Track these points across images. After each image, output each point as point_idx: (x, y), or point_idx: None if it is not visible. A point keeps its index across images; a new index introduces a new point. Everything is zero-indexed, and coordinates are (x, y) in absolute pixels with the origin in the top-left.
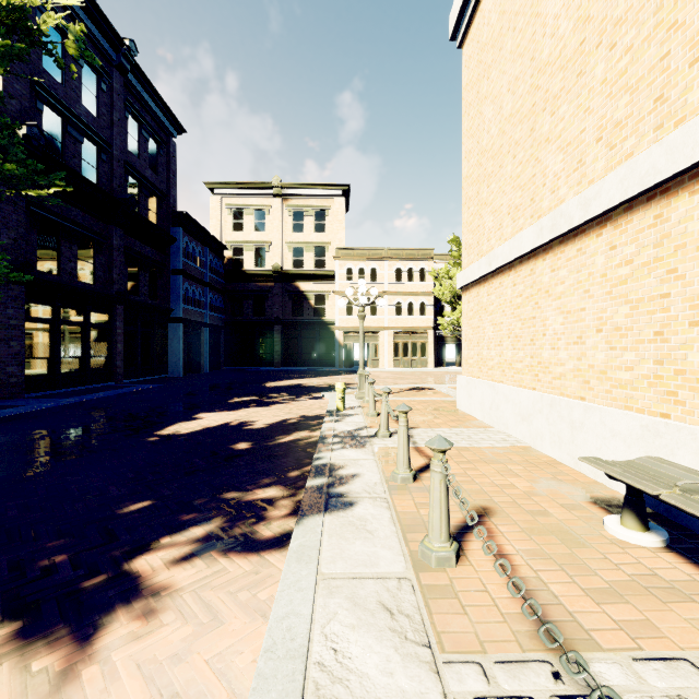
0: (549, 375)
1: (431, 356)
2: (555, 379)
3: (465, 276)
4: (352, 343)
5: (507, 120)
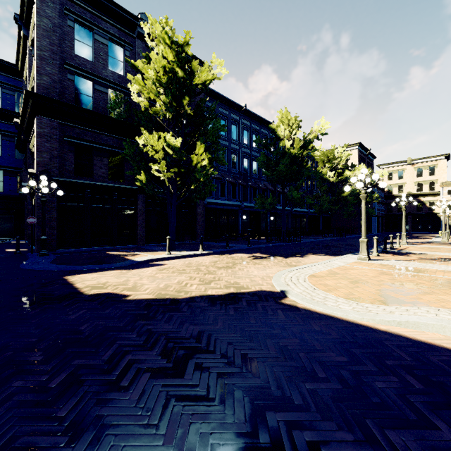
0: None
1: None
2: None
3: None
4: (450, 222)
5: None
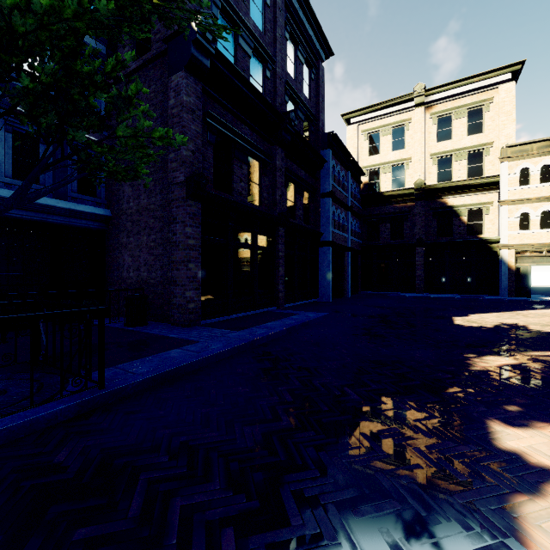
0: None
1: None
2: None
3: None
4: (528, 265)
5: None
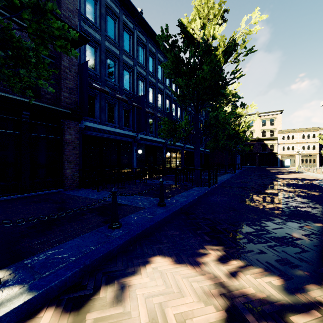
0: None
1: (318, 163)
2: None
3: None
4: (284, 159)
5: None
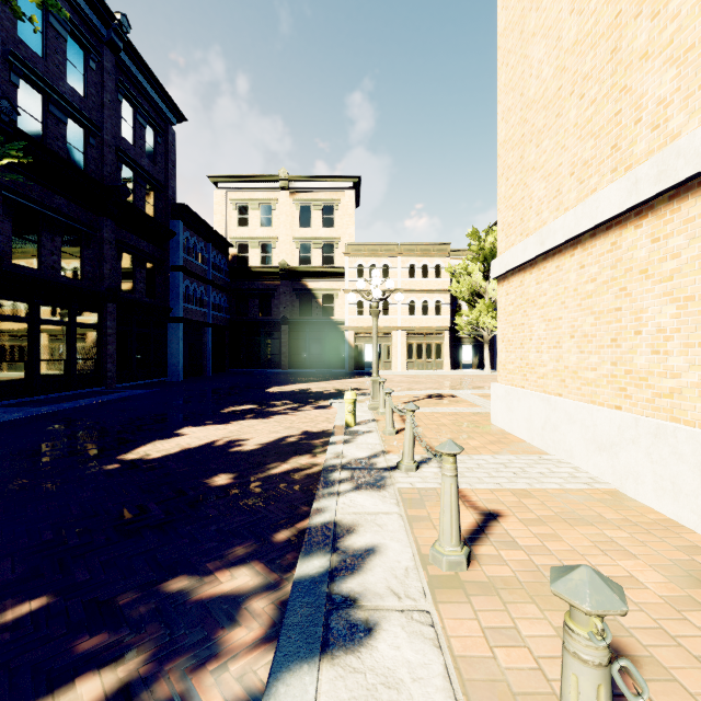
0: (649, 390)
1: (447, 358)
2: (660, 396)
3: (504, 262)
4: (363, 344)
5: (569, 52)
